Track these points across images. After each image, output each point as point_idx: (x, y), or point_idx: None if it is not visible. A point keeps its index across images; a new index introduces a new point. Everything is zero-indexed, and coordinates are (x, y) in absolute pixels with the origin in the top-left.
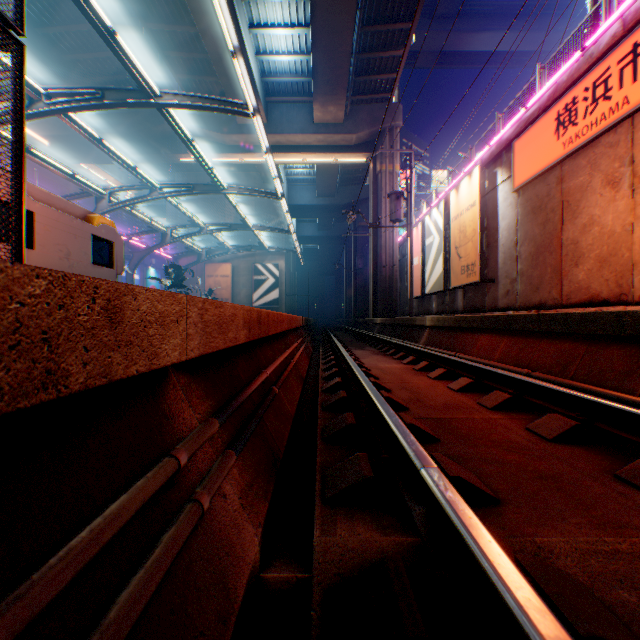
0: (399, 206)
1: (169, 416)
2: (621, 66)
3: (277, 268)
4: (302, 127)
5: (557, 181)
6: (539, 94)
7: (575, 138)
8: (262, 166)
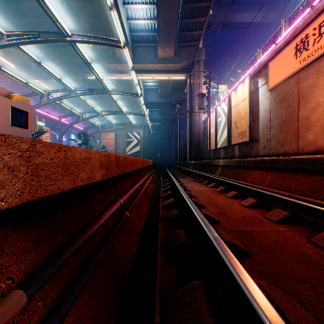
0: (203, 101)
1: None
2: None
3: (139, 135)
4: (151, 60)
5: (295, 83)
6: (284, 35)
7: (307, 57)
8: (131, 81)
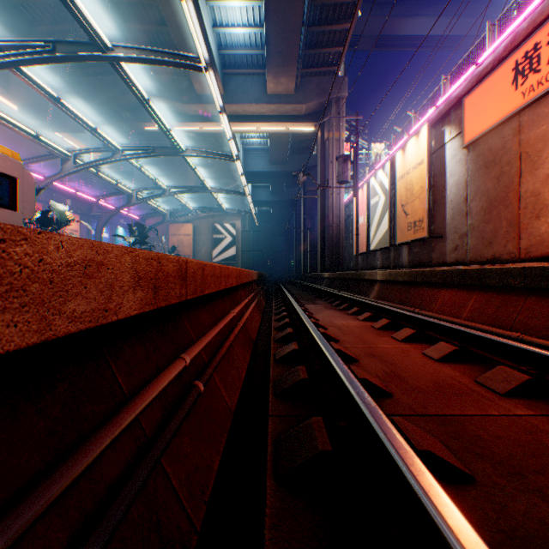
0: (346, 168)
1: None
2: None
3: (234, 228)
4: (256, 98)
5: (514, 133)
6: (492, 48)
7: (537, 85)
8: (220, 135)
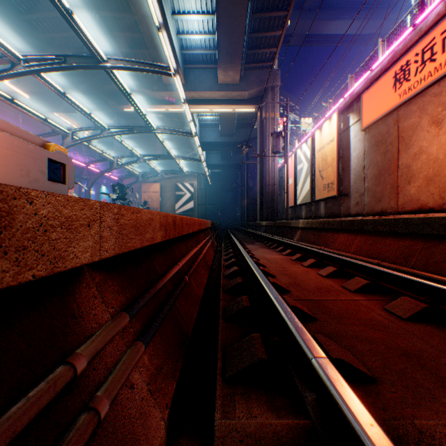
0: (279, 142)
1: (77, 315)
2: (444, 36)
3: (192, 186)
4: (210, 86)
5: (394, 122)
6: (381, 59)
7: (408, 90)
8: (181, 114)
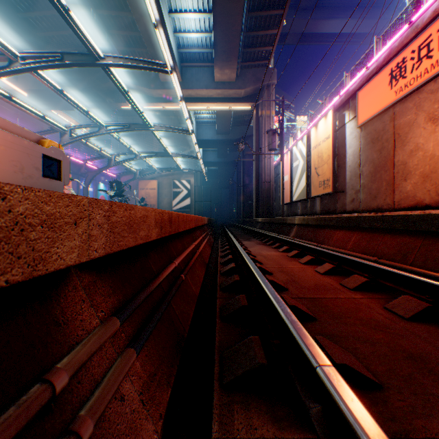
0: (274, 139)
1: (61, 322)
2: None
3: (189, 183)
4: (206, 84)
5: (390, 119)
6: (376, 57)
7: (404, 87)
8: (178, 112)
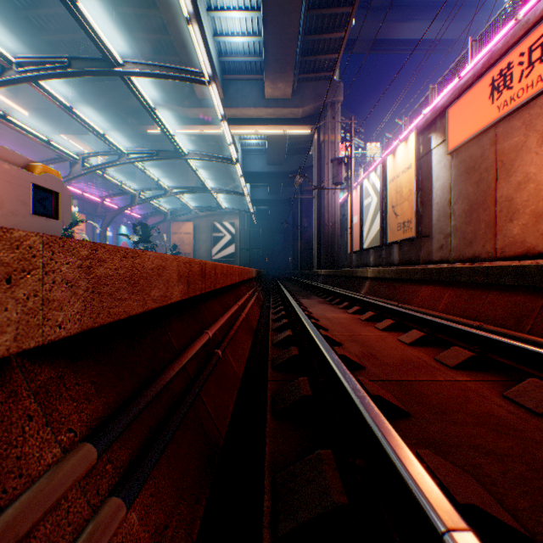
0: (341, 170)
1: None
2: None
3: (233, 226)
4: (255, 102)
5: (491, 142)
6: (472, 63)
7: (510, 101)
8: (220, 137)
